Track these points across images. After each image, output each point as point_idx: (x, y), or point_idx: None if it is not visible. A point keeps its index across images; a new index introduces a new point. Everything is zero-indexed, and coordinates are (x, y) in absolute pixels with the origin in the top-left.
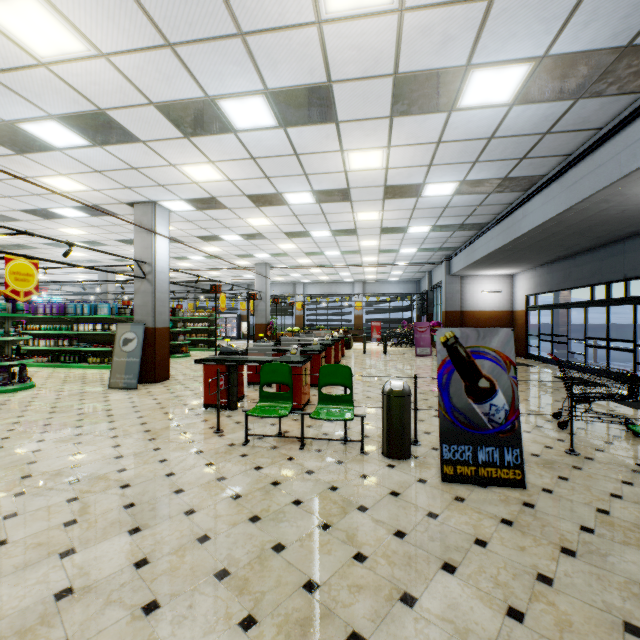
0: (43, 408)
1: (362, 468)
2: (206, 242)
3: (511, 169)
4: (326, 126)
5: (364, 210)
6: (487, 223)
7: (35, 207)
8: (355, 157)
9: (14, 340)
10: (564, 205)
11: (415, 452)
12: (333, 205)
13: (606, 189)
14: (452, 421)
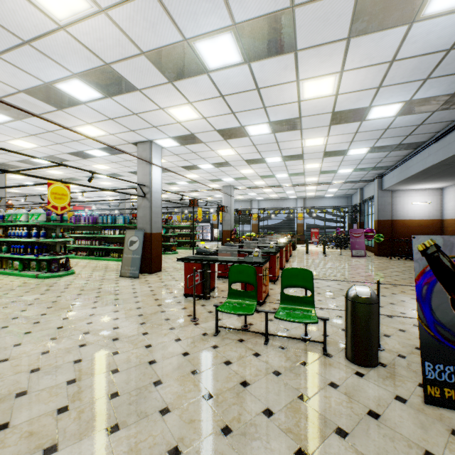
0: (75, 290)
1: (329, 374)
2: (188, 171)
3: None
4: (285, 56)
5: (311, 137)
6: (424, 142)
7: (76, 150)
8: (309, 86)
9: (62, 241)
10: None
11: (381, 358)
12: (285, 134)
13: None
14: (436, 337)
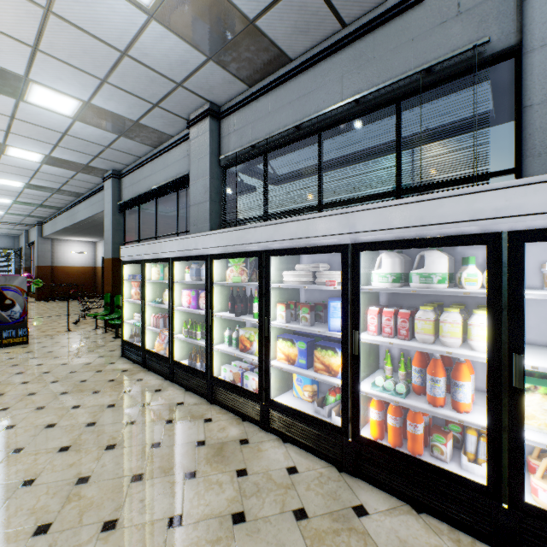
0: None
1: None
2: None
3: (61, 186)
4: None
5: None
6: (63, 207)
7: None
8: None
9: None
10: (91, 214)
11: None
12: None
13: (103, 213)
14: None
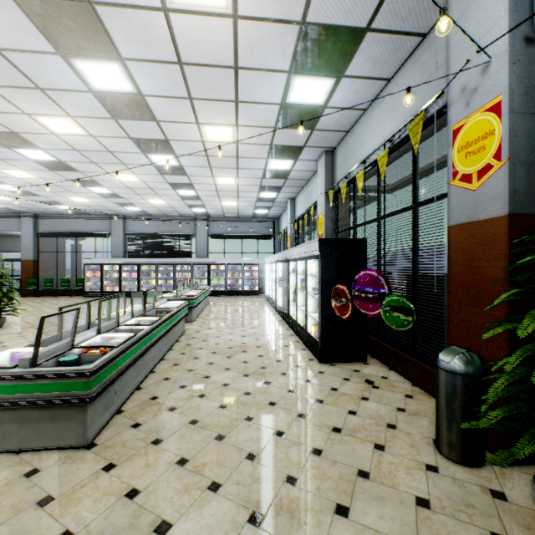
0: None
1: None
2: None
3: None
4: None
5: None
6: None
7: None
8: None
9: None
10: None
11: None
12: None
13: (1, 230)
14: None
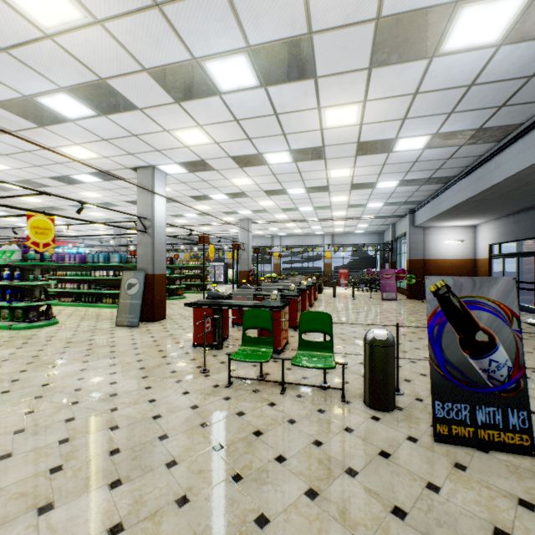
0: (60, 343)
1: (345, 419)
2: (198, 201)
3: (487, 119)
4: (305, 83)
5: (337, 167)
6: (454, 176)
7: (59, 174)
8: (331, 114)
9: (42, 284)
10: None
11: (398, 403)
12: (308, 163)
13: None
14: (445, 376)
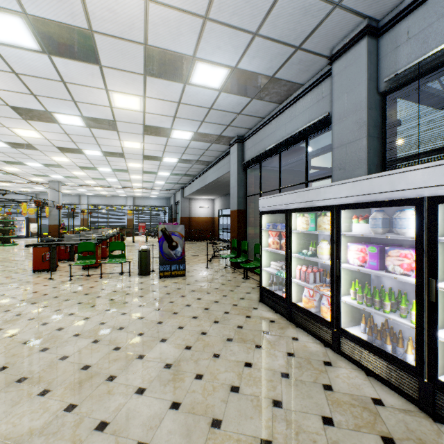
0: None
1: (129, 279)
2: (9, 164)
3: (199, 158)
4: (112, 131)
5: (132, 162)
6: (197, 175)
7: None
8: (127, 143)
9: None
10: (217, 176)
11: (152, 273)
12: (114, 158)
13: (226, 174)
14: (163, 257)
